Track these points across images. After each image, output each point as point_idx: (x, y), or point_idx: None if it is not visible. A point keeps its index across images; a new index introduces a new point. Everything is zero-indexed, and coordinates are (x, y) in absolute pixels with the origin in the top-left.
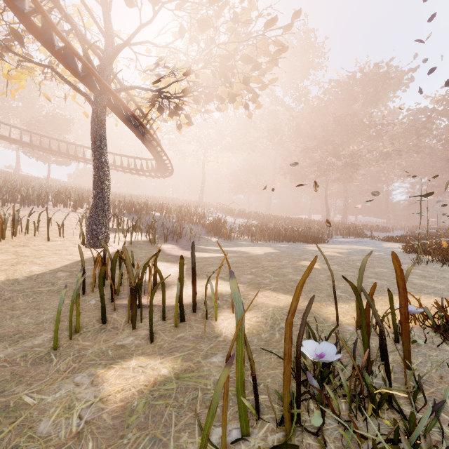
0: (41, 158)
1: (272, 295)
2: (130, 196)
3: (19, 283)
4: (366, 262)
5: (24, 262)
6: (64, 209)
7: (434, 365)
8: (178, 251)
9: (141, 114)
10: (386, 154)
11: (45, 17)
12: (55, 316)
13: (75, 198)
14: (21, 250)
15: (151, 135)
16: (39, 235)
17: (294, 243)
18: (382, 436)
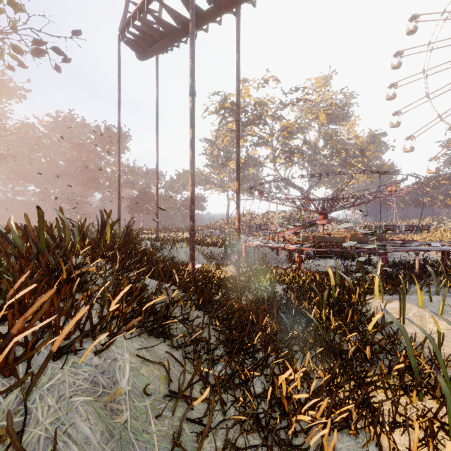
0: None
1: None
2: None
3: None
4: None
5: None
6: None
7: None
8: None
9: None
10: (1, 156)
11: None
12: None
13: None
14: None
15: None
16: None
17: None
18: None
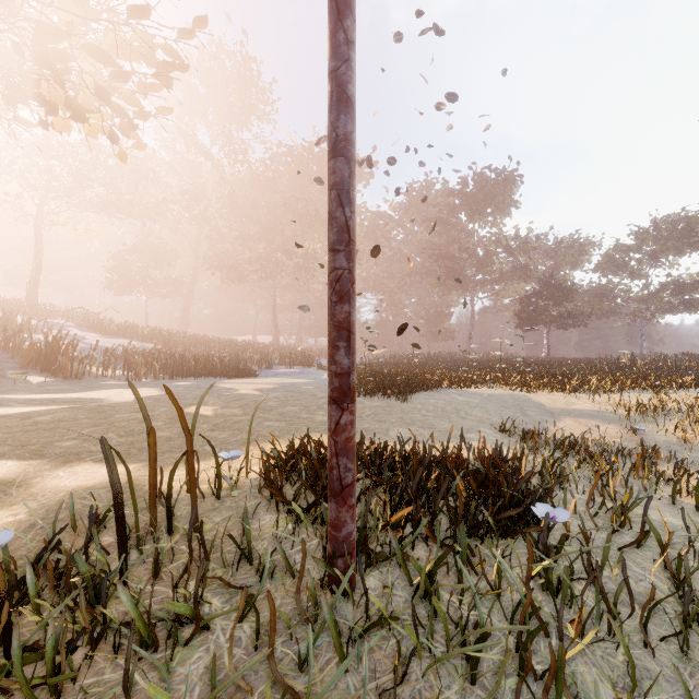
0: None
1: (89, 469)
2: None
3: None
4: (201, 401)
5: None
6: None
7: (237, 517)
8: None
9: None
10: None
11: None
12: None
13: None
14: None
15: None
16: None
17: (206, 379)
18: (67, 637)
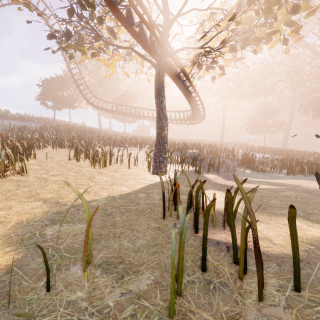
0: (121, 120)
1: None
2: (170, 140)
3: (116, 199)
4: None
5: (117, 183)
6: (135, 148)
7: None
8: (222, 180)
9: (183, 75)
10: None
11: (130, 1)
12: (148, 243)
13: (141, 141)
14: (114, 174)
15: (193, 87)
16: (123, 164)
17: None
18: None
